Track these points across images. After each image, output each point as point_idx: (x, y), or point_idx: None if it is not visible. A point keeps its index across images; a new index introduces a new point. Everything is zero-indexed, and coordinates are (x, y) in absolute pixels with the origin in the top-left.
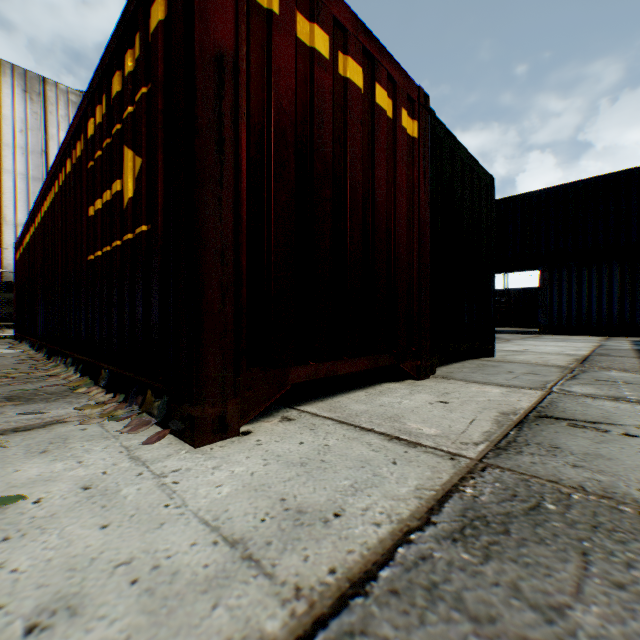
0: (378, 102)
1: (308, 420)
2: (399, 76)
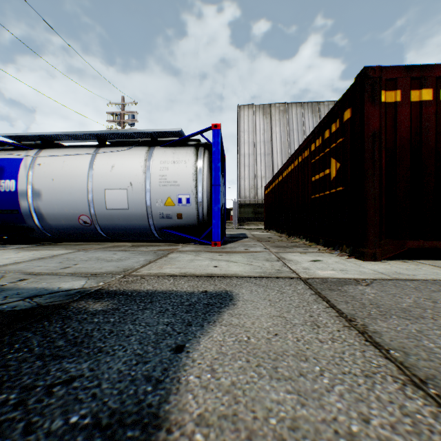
0: None
1: (415, 263)
2: None
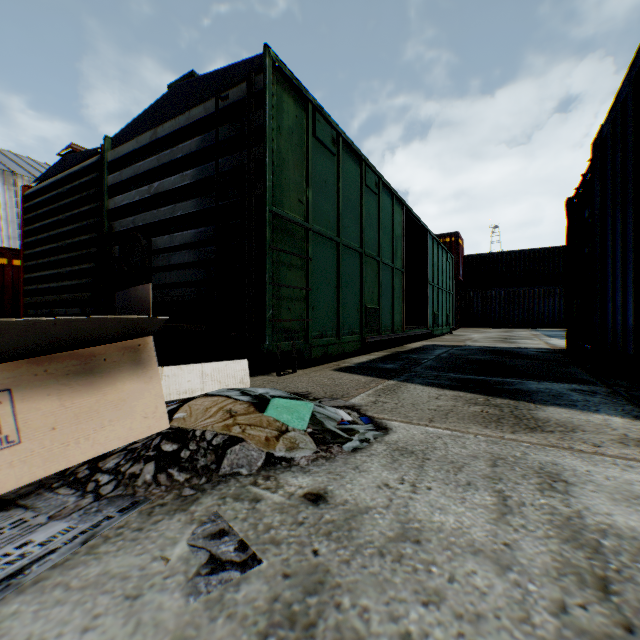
0: None
1: None
2: None
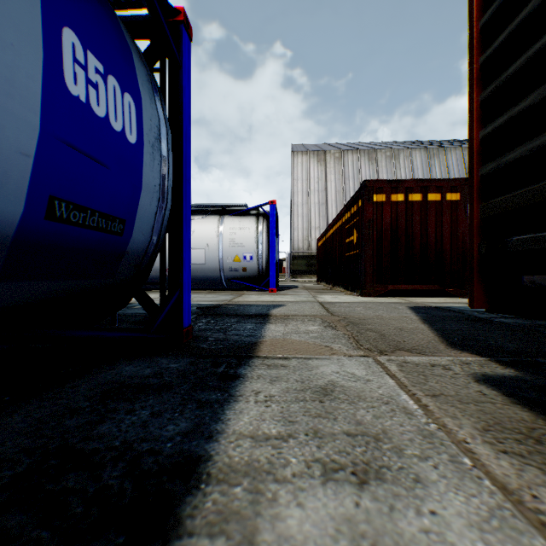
0: (429, 199)
1: (393, 298)
2: (444, 182)
